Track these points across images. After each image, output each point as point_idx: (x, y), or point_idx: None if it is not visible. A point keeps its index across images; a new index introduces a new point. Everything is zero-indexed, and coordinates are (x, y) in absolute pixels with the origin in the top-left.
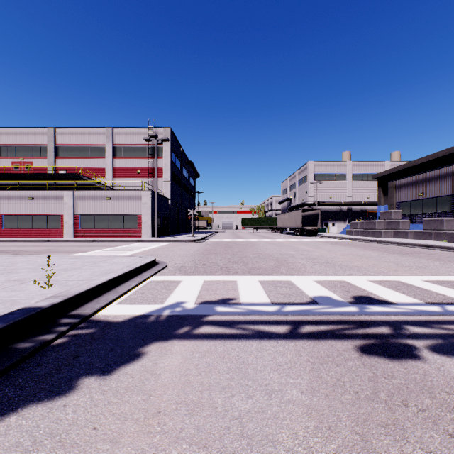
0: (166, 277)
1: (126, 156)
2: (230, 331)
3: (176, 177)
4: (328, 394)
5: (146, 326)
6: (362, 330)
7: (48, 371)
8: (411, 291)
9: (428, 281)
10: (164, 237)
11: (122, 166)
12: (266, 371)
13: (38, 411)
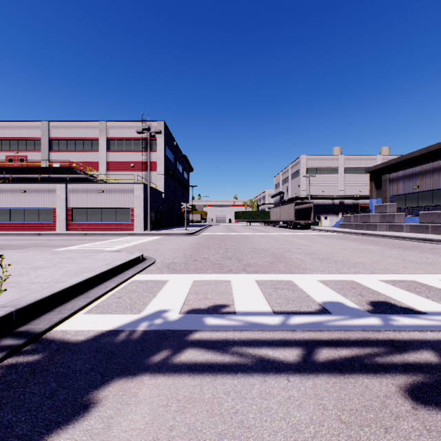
0: (151, 276)
1: (120, 149)
2: (222, 359)
3: (170, 171)
4: None
5: (111, 350)
6: (400, 357)
7: None
8: (435, 295)
9: None
10: (157, 230)
11: (116, 159)
12: None
13: None
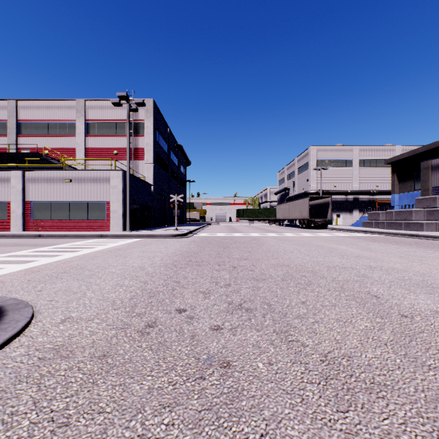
0: None
1: (101, 134)
2: None
3: (162, 161)
4: None
5: None
6: None
7: None
8: None
9: None
10: (140, 230)
11: (96, 146)
12: None
13: None
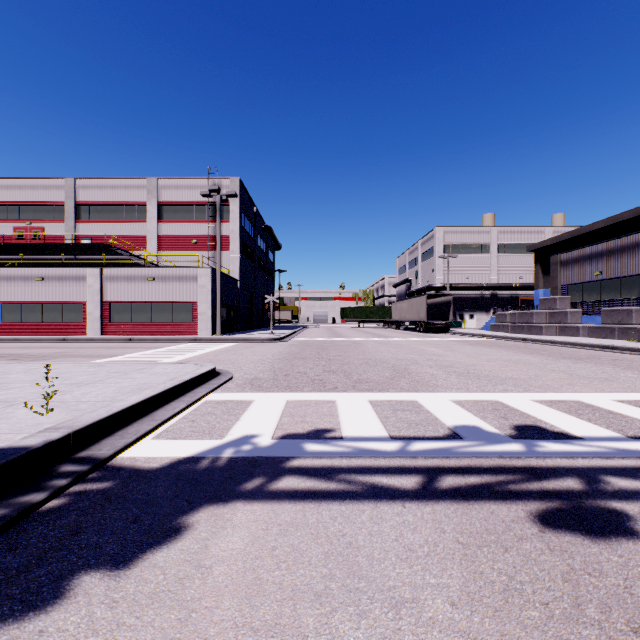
0: (230, 395)
1: (177, 219)
2: (327, 486)
3: (249, 249)
4: (497, 609)
5: (194, 477)
6: (537, 485)
7: (25, 561)
8: (600, 418)
9: (622, 402)
10: (230, 334)
11: (171, 233)
12: (388, 561)
13: None
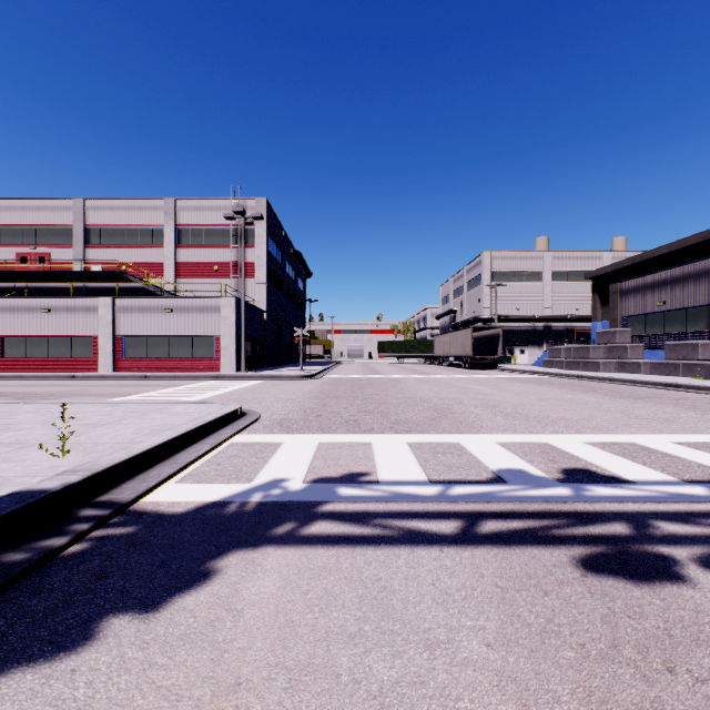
0: (257, 437)
1: (197, 244)
2: (361, 531)
3: (276, 277)
4: (533, 649)
5: (222, 522)
6: (583, 530)
7: (51, 604)
8: (655, 461)
9: (681, 444)
10: (256, 371)
11: (190, 259)
12: (424, 604)
13: (26, 683)
